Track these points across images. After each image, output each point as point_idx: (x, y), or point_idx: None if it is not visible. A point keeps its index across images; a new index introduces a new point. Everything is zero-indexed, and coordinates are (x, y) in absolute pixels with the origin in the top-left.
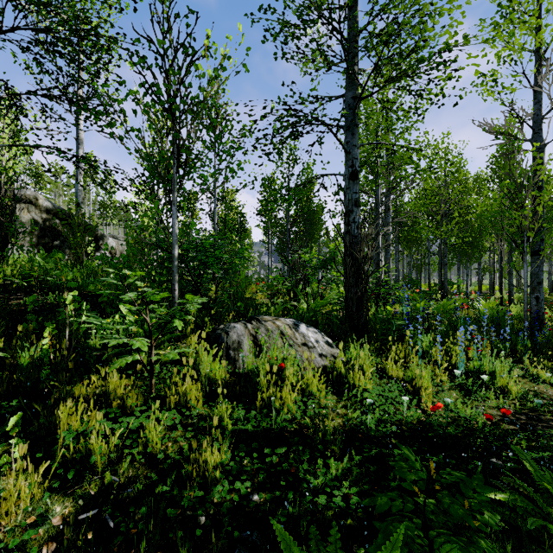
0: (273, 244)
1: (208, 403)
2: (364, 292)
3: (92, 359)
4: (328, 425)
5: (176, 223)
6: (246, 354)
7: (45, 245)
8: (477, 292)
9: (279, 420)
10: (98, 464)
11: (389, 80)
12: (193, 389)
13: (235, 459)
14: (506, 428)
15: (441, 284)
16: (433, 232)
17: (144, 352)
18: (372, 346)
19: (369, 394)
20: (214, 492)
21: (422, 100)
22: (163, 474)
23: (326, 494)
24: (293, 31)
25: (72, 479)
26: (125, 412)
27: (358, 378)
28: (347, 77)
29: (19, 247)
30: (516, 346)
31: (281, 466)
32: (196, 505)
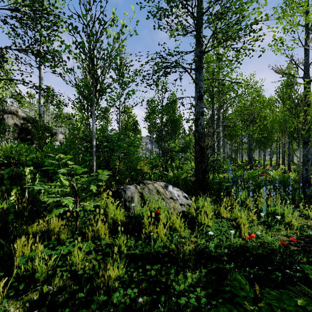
0: (153, 137)
1: (112, 236)
2: (206, 166)
3: (41, 209)
4: (186, 249)
5: (94, 125)
6: (136, 204)
7: (22, 138)
8: (269, 165)
9: (156, 246)
10: (40, 278)
11: (221, 41)
12: (103, 227)
13: (128, 273)
14: (293, 248)
15: (249, 161)
16: (244, 130)
17: (74, 204)
18: (211, 198)
19: (210, 228)
20: (114, 297)
21: (238, 55)
22: (82, 284)
23: (185, 296)
24: (164, 12)
25: (22, 288)
26: (60, 243)
27: (203, 218)
28: (196, 39)
29: (5, 139)
30: (294, 198)
31: (156, 276)
32: (101, 306)
